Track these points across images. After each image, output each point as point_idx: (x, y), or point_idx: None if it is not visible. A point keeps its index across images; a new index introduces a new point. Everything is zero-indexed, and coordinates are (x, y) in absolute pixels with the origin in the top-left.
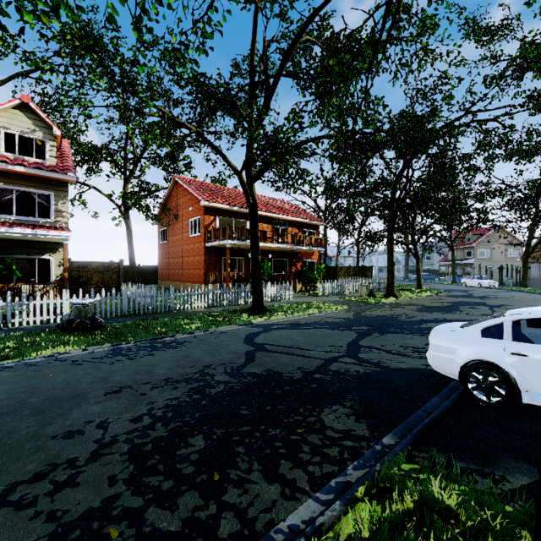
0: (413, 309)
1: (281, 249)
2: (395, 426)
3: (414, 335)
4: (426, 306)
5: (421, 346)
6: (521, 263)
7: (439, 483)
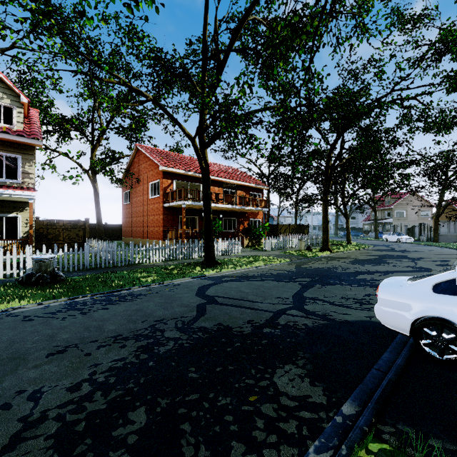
0: (347, 262)
1: (230, 209)
2: (352, 390)
3: (352, 286)
4: (357, 259)
5: (361, 297)
6: (431, 222)
7: None
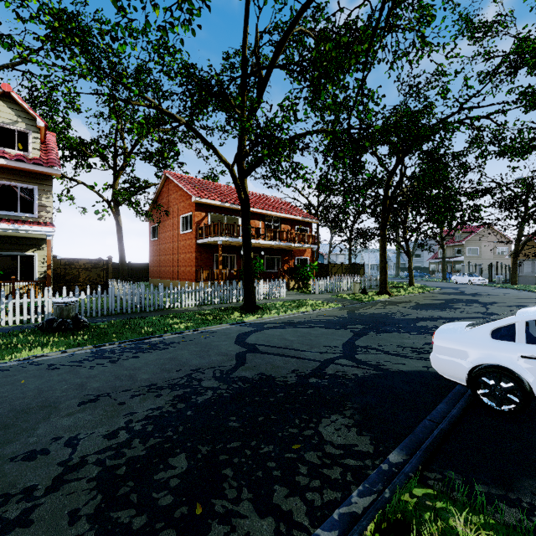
0: (407, 307)
1: (273, 246)
2: (401, 439)
3: (411, 334)
4: (420, 303)
5: (419, 345)
6: (509, 260)
7: (460, 514)
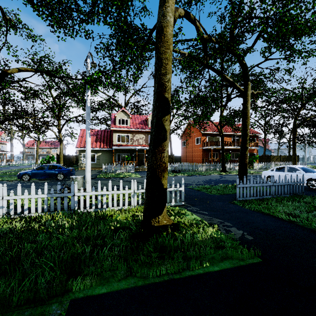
0: None
1: (235, 148)
2: None
3: None
4: None
5: None
6: None
7: None
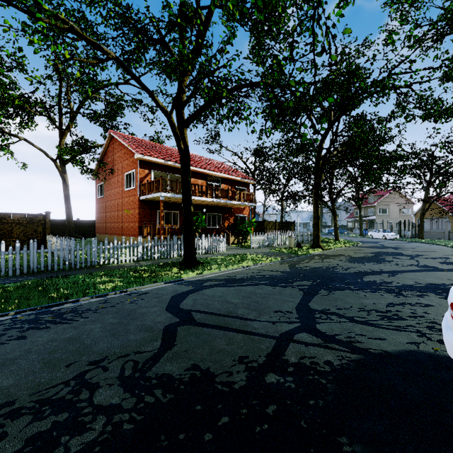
0: (344, 260)
1: (214, 204)
2: None
3: (365, 291)
4: (353, 256)
5: (383, 308)
6: (411, 219)
7: None
